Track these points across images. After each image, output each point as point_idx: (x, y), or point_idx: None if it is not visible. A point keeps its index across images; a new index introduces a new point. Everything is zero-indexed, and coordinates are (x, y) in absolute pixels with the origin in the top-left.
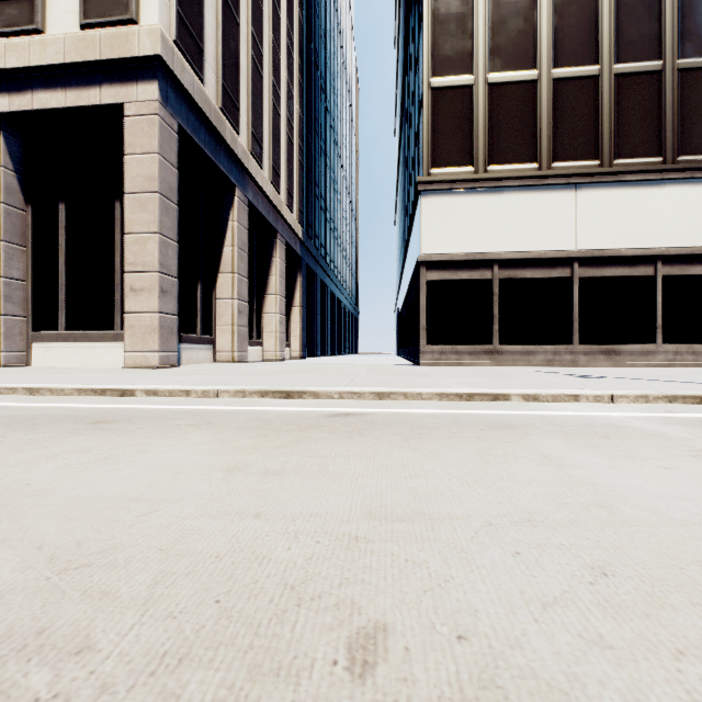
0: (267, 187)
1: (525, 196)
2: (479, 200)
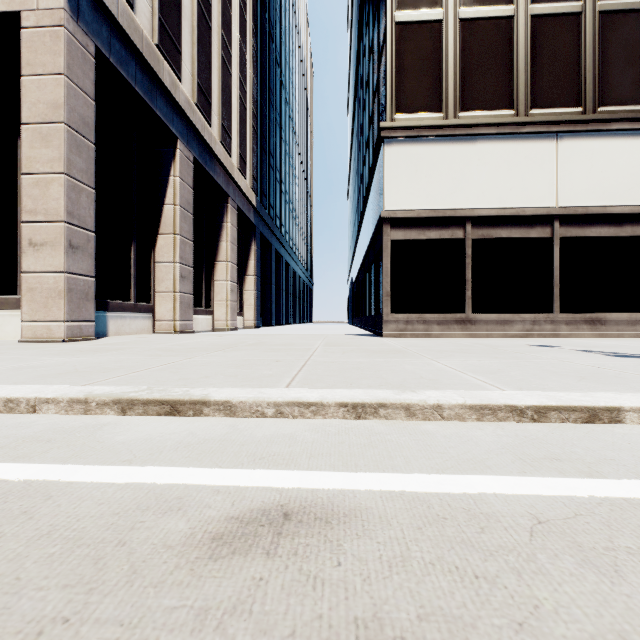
0: (215, 145)
1: (501, 146)
2: (450, 149)
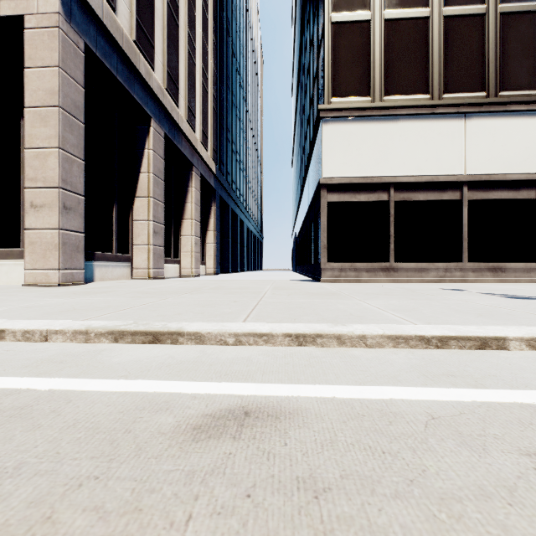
0: (182, 123)
1: (419, 124)
2: (376, 127)
